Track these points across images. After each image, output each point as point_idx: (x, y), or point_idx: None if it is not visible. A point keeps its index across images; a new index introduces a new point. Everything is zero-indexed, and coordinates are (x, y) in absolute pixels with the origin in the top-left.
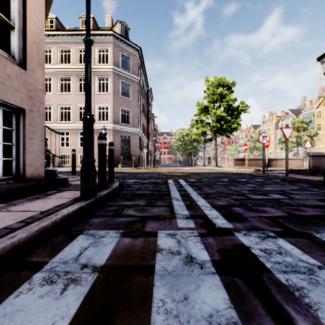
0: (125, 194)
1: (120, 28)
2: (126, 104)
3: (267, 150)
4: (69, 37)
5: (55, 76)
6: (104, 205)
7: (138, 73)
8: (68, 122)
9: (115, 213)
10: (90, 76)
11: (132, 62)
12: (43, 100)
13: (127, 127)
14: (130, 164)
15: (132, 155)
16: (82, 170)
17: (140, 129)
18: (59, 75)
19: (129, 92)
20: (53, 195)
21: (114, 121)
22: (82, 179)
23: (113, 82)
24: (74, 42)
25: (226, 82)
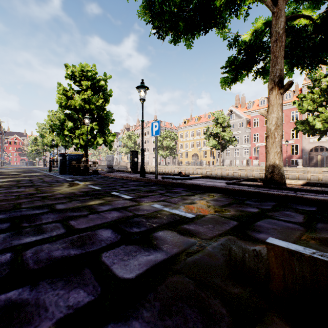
0: None
1: None
2: None
3: None
4: None
5: None
6: None
7: None
8: None
9: None
10: None
11: None
12: None
13: None
14: None
15: None
16: None
17: None
18: None
19: None
20: None
21: None
22: None
23: None
24: None
25: None
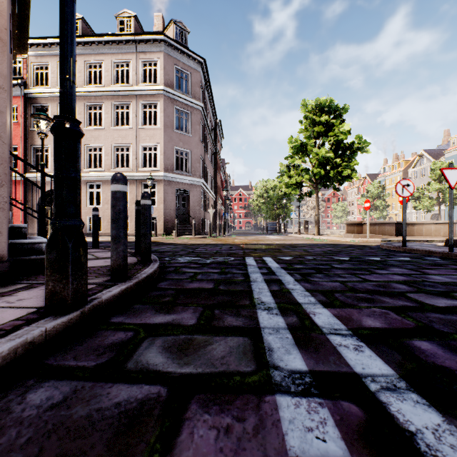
0: (163, 290)
1: (175, 31)
2: (183, 143)
3: (391, 210)
4: (101, 46)
5: (81, 103)
6: (103, 325)
7: (201, 97)
8: (99, 169)
9: (110, 360)
10: (69, 31)
11: (193, 80)
12: (3, 107)
13: (185, 177)
14: (190, 231)
15: (192, 217)
16: (48, 246)
17: (205, 180)
18: (86, 102)
19: (187, 125)
20: (2, 298)
21: (166, 167)
22: (48, 267)
23: (164, 109)
24: (108, 53)
25: (334, 107)
